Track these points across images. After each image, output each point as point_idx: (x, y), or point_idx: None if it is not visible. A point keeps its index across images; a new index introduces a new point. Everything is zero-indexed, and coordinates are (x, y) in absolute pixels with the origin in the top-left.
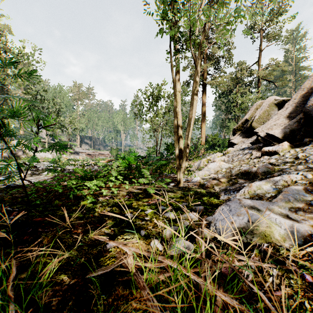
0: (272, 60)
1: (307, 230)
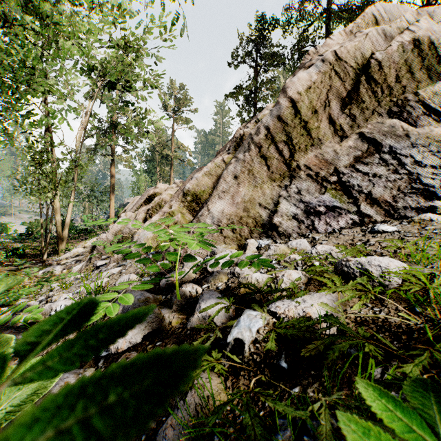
0: (180, 144)
1: (61, 270)
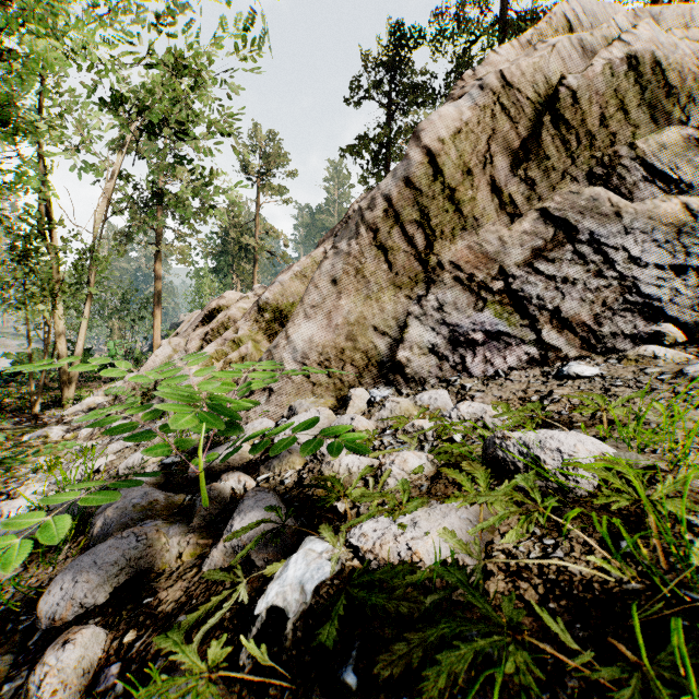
0: (269, 227)
1: (63, 434)
